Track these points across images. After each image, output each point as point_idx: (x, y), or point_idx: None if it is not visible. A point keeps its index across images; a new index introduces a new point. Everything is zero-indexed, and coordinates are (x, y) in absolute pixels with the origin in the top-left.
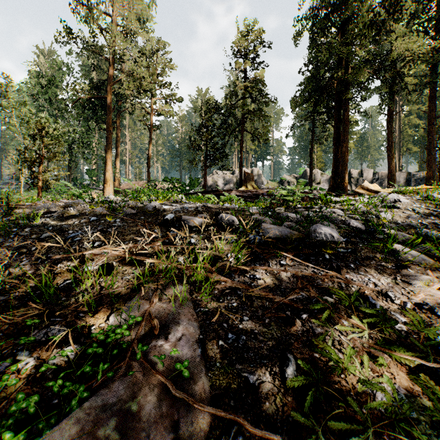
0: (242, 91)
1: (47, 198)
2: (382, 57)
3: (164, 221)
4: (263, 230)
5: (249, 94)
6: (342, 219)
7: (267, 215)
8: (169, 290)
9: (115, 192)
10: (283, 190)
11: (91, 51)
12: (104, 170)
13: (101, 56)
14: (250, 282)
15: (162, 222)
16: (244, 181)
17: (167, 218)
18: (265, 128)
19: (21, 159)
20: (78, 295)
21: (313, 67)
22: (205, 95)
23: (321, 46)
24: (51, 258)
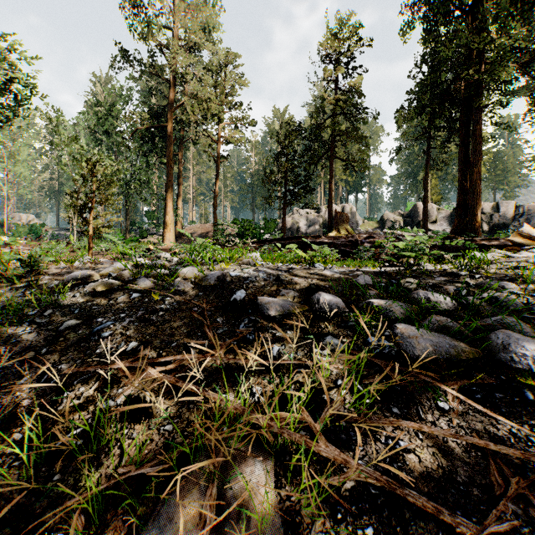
0: (329, 107)
1: (100, 247)
2: (534, 43)
3: (231, 302)
4: (400, 339)
5: (341, 110)
6: (521, 302)
7: (391, 294)
8: (237, 473)
9: (176, 237)
10: (400, 242)
11: (150, 72)
12: (164, 213)
13: (160, 77)
14: (390, 457)
15: (228, 304)
16: (335, 223)
17: (235, 298)
18: (363, 152)
19: (71, 204)
20: (81, 471)
21: (428, 67)
22: (283, 116)
23: (440, 38)
24: (62, 373)
